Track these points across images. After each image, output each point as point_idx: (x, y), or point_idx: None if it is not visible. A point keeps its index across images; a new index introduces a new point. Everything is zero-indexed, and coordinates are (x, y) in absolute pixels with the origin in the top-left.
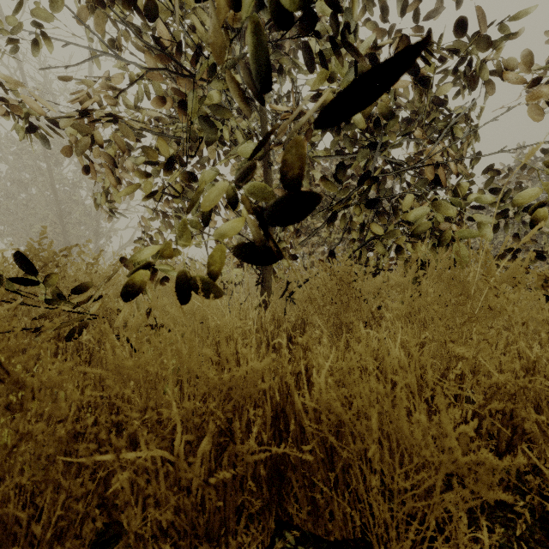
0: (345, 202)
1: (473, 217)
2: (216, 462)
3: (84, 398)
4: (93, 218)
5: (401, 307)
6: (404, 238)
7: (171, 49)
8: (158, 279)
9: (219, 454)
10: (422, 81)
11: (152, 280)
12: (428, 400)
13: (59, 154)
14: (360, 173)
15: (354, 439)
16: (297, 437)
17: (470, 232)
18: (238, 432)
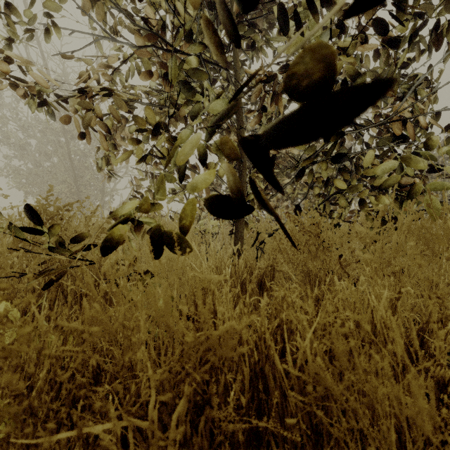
0: (313, 158)
1: (446, 169)
2: (192, 428)
3: (60, 354)
4: (100, 180)
5: (372, 258)
6: (367, 192)
7: (155, 27)
8: (145, 230)
9: (195, 419)
10: (390, 40)
11: (139, 231)
12: (413, 359)
13: (74, 131)
14: None
15: (335, 400)
16: (277, 401)
17: (442, 184)
18: (215, 397)
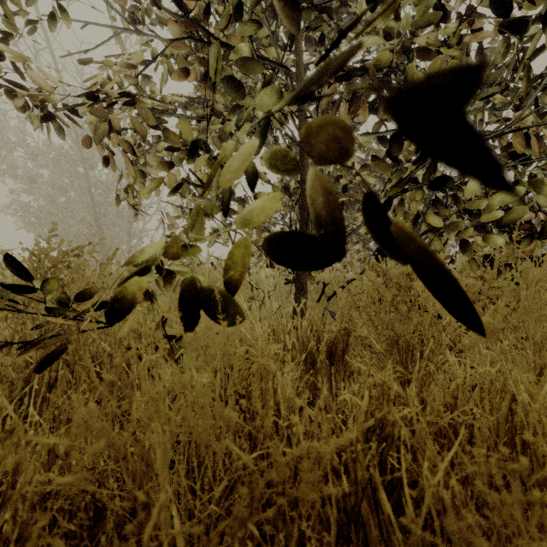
0: (403, 185)
1: None
2: None
3: (32, 489)
4: (126, 219)
5: (492, 322)
6: (472, 231)
7: (191, 11)
8: (177, 282)
9: None
10: (512, 21)
11: (170, 284)
12: None
13: (95, 159)
14: (407, 158)
15: None
16: None
17: None
18: None
